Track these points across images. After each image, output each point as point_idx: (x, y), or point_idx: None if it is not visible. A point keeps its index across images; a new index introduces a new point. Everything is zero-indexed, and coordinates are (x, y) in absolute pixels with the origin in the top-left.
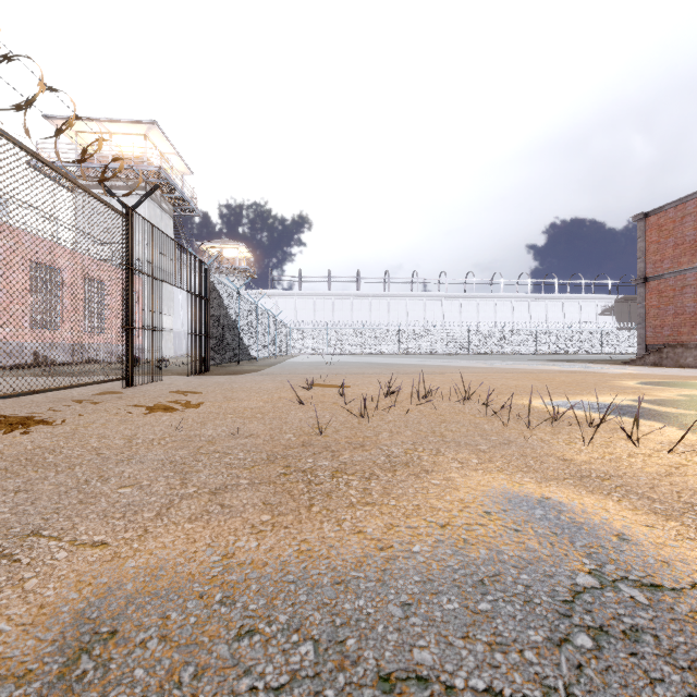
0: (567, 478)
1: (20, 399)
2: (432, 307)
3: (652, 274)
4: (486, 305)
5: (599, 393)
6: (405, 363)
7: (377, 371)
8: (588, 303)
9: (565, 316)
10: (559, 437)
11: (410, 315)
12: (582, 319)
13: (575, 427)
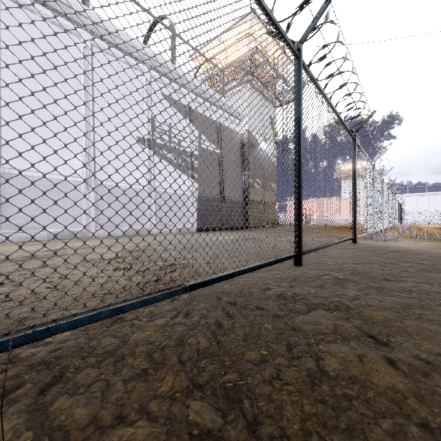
0: None
1: None
2: None
3: None
4: None
5: None
6: None
7: None
8: None
9: None
10: None
11: None
12: None
13: None
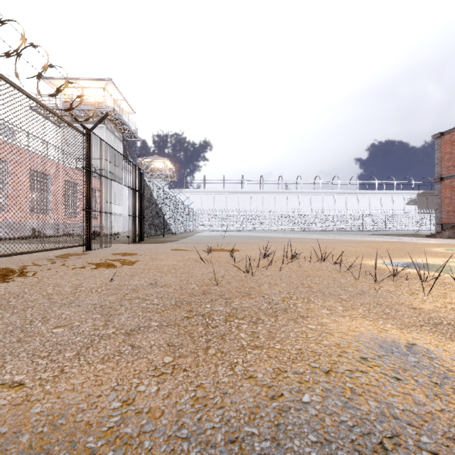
0: (423, 325)
1: (13, 258)
2: (292, 200)
3: (446, 175)
4: (328, 198)
5: (418, 256)
6: (274, 236)
7: (256, 241)
8: (398, 196)
9: (382, 205)
10: (401, 289)
11: (277, 205)
12: (394, 207)
13: (411, 281)
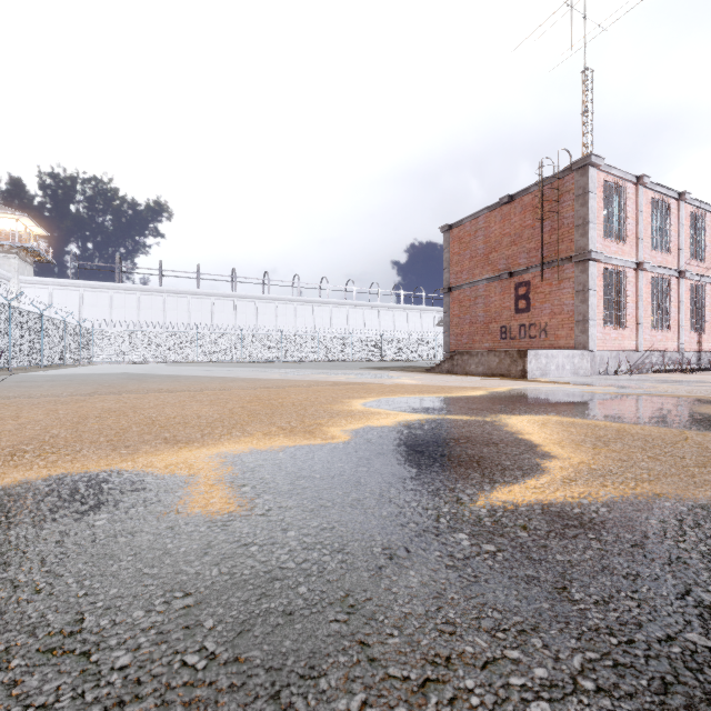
0: None
1: None
2: (285, 311)
3: (455, 285)
4: (339, 312)
5: (240, 434)
6: (189, 374)
7: (56, 392)
8: (428, 314)
9: (410, 325)
10: None
11: (260, 319)
12: (423, 329)
13: None
